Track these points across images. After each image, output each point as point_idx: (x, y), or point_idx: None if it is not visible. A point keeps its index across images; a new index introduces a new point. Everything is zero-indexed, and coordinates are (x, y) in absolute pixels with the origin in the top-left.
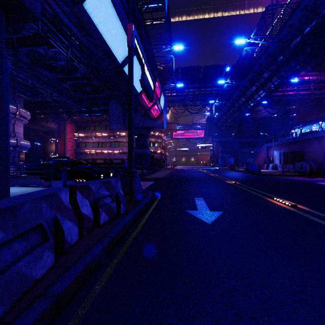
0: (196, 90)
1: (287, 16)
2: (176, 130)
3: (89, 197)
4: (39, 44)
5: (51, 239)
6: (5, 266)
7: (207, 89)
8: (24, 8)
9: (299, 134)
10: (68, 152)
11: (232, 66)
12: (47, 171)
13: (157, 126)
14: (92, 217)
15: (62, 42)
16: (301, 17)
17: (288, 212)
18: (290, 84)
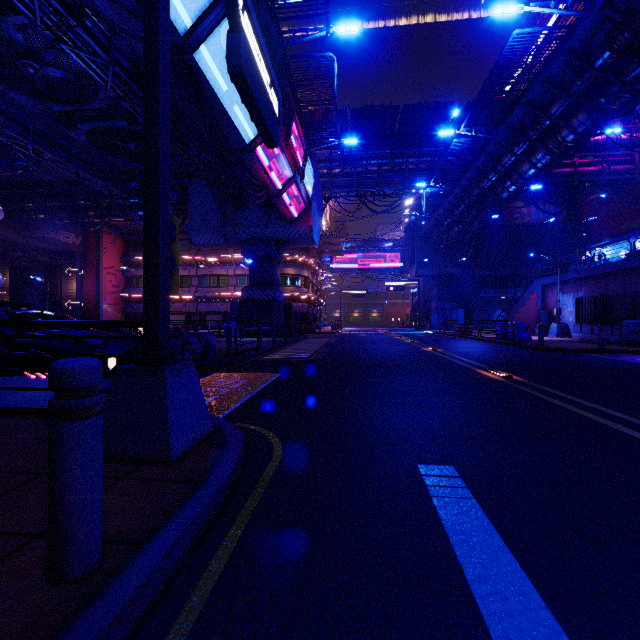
0: (386, 161)
1: None
2: (342, 252)
3: None
4: None
5: None
6: None
7: (409, 160)
8: None
9: (629, 254)
10: (107, 297)
11: (466, 106)
12: None
13: (297, 237)
14: None
15: None
16: None
17: None
18: (589, 148)
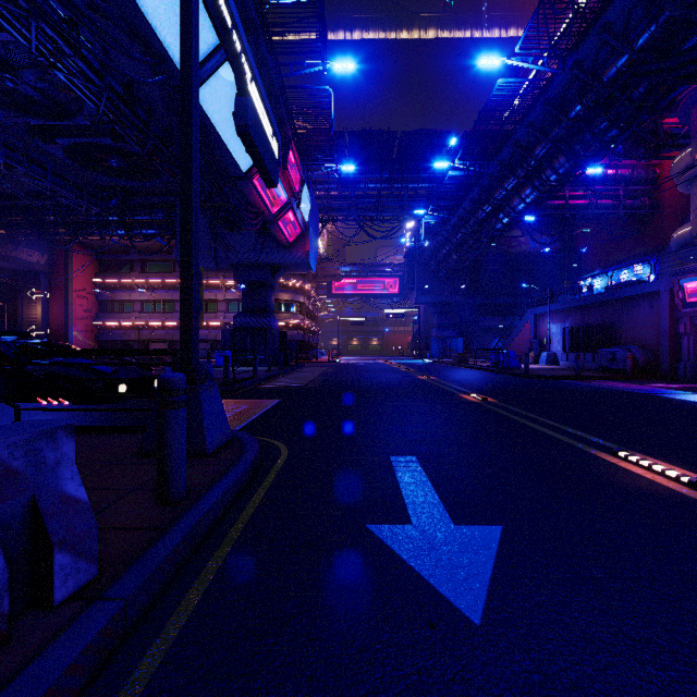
0: (384, 186)
1: (599, 2)
2: (340, 276)
3: None
4: None
5: None
6: None
7: (408, 186)
8: None
9: (606, 287)
10: (78, 323)
11: (463, 135)
12: None
13: (293, 263)
14: None
15: None
16: (632, 5)
17: None
18: (579, 182)
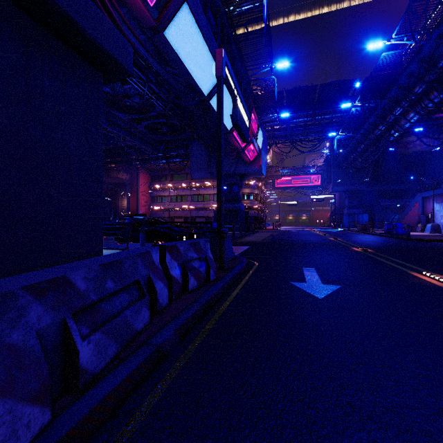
0: (309, 119)
1: None
2: (280, 176)
3: (177, 259)
4: (113, 82)
5: (147, 296)
6: (117, 312)
7: (325, 117)
8: (119, 67)
9: None
10: (142, 208)
11: (365, 80)
12: (123, 231)
13: (253, 172)
14: (180, 281)
15: (138, 77)
16: None
17: (439, 291)
18: None
